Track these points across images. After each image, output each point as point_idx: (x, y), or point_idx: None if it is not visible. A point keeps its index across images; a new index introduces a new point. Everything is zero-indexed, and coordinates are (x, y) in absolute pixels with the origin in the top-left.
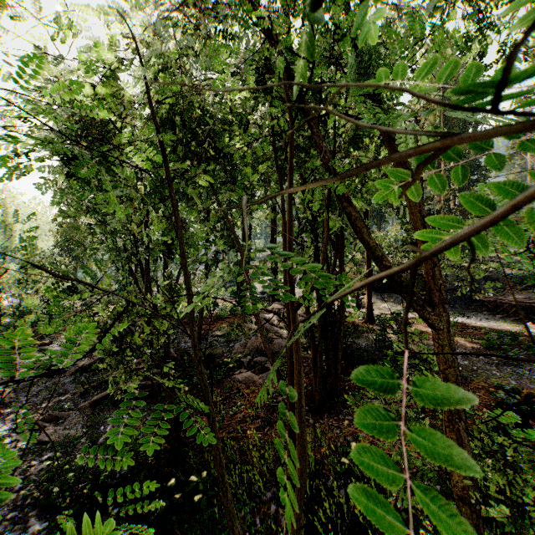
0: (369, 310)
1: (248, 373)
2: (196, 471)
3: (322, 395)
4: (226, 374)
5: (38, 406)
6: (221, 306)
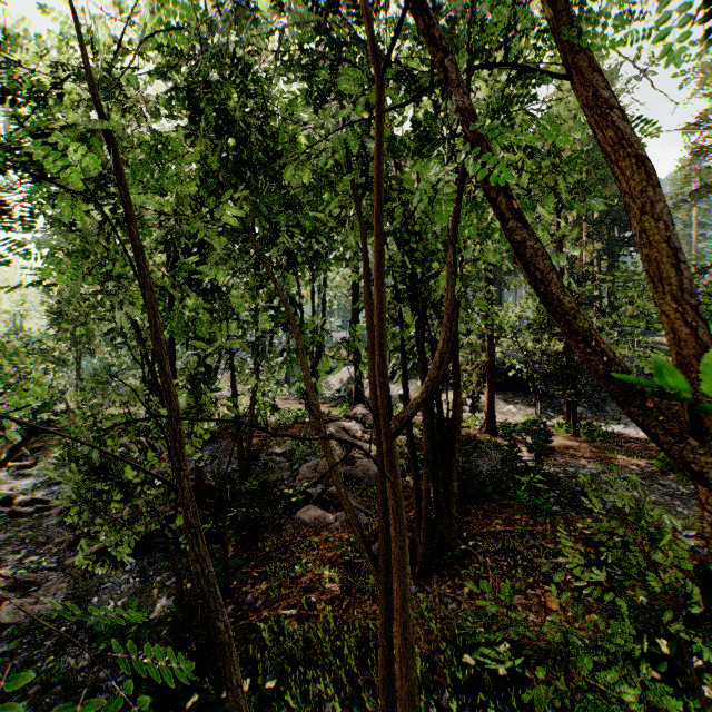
0: (490, 416)
1: (319, 511)
2: None
3: (429, 548)
4: (287, 511)
5: (2, 564)
6: (281, 410)
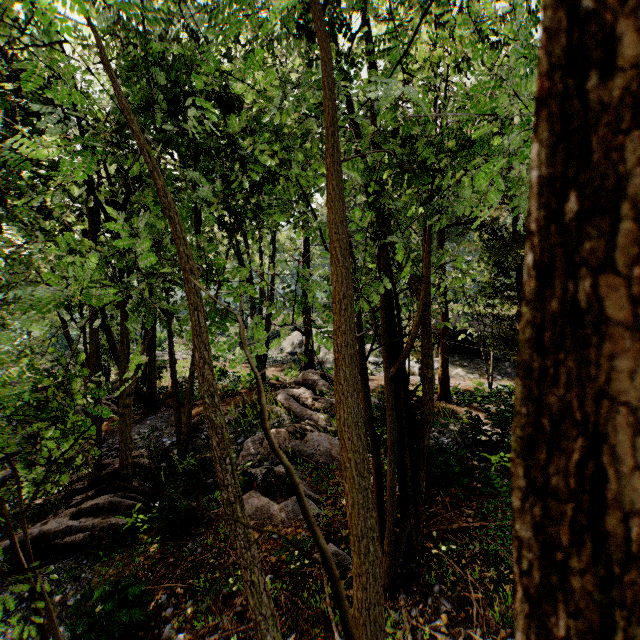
0: (444, 382)
1: (262, 499)
2: None
3: (394, 557)
4: None
5: None
6: (230, 375)
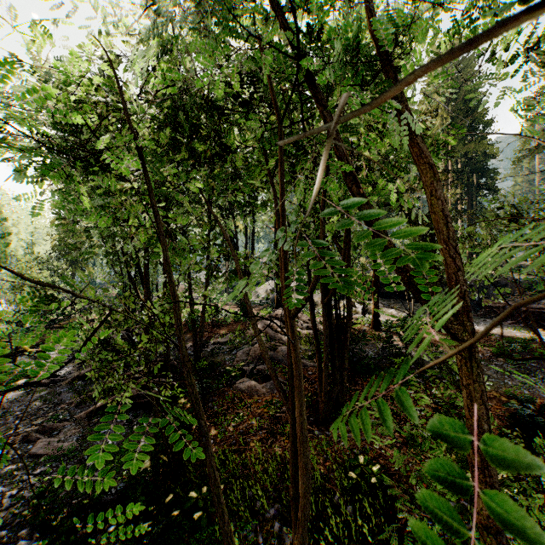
0: (375, 316)
1: (251, 382)
2: (196, 485)
3: (327, 406)
4: (228, 382)
5: (32, 417)
6: (223, 312)
